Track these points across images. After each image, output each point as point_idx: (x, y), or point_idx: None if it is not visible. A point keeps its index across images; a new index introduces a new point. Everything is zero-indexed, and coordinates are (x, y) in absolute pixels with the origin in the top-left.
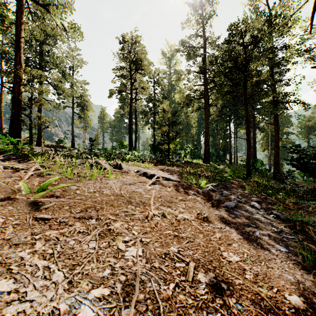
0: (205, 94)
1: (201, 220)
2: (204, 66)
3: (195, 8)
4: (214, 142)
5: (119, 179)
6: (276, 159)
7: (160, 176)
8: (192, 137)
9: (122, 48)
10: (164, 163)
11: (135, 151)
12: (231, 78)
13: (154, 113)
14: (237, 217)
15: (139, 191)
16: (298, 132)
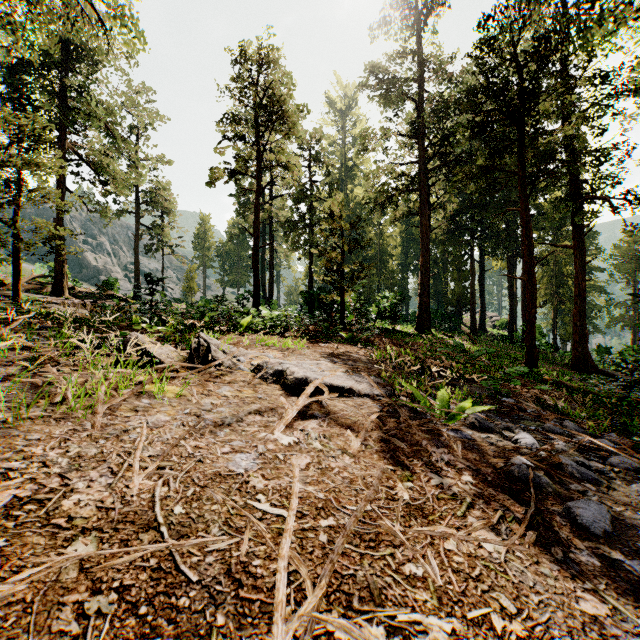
0: (420, 183)
1: None
2: (418, 122)
3: None
4: (436, 288)
5: (188, 402)
6: (579, 325)
7: (323, 382)
8: (391, 277)
9: (238, 77)
10: (332, 336)
11: (263, 308)
12: (489, 136)
13: (310, 225)
14: None
15: (243, 470)
16: (614, 267)
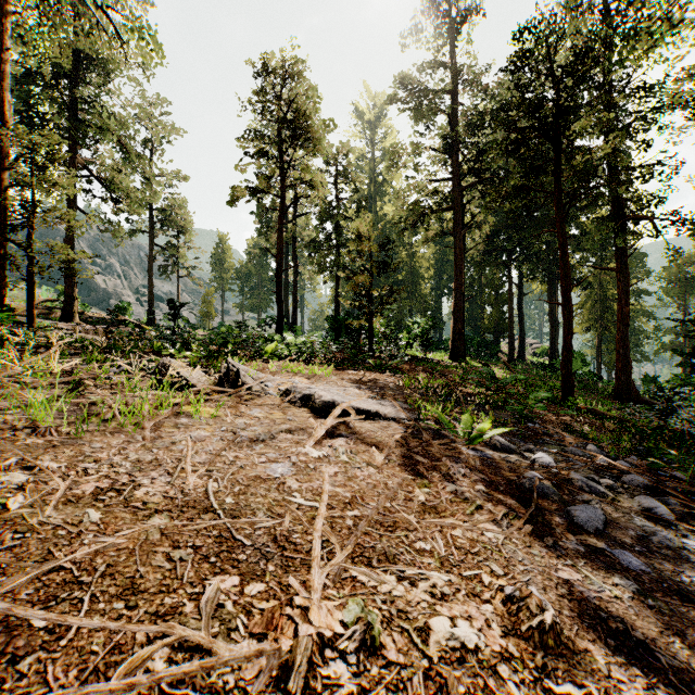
0: (454, 201)
1: (537, 653)
2: (452, 136)
3: (432, 2)
4: (473, 312)
5: (223, 421)
6: (622, 352)
7: (350, 406)
8: (424, 301)
9: (260, 89)
10: (360, 363)
11: (288, 334)
12: (524, 155)
13: (336, 246)
14: (649, 594)
15: (279, 474)
16: (663, 290)
